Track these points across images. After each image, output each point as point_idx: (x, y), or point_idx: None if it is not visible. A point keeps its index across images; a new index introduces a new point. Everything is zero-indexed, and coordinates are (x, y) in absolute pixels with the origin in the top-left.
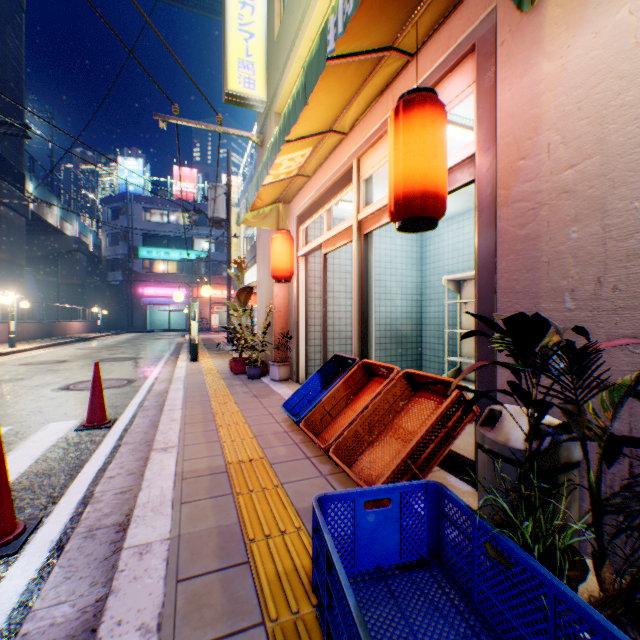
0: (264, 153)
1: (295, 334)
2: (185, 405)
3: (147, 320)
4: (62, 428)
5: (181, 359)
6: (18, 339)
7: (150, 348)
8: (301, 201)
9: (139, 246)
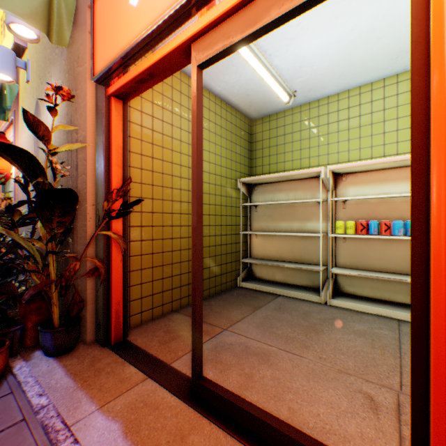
0: None
1: None
2: None
3: None
4: None
5: None
6: None
7: None
8: None
9: None
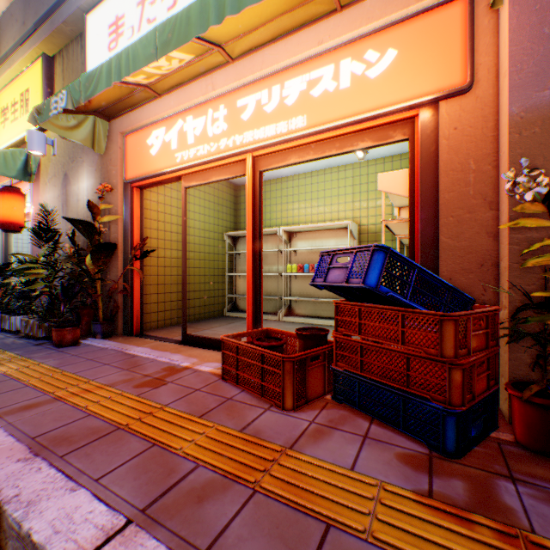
0: None
1: None
2: None
3: None
4: None
5: None
6: None
7: None
8: None
9: None
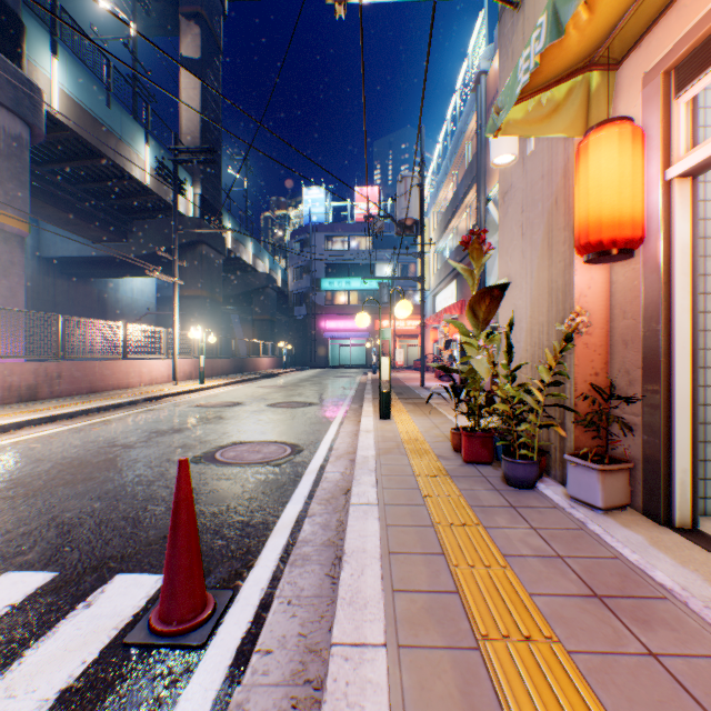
0: (524, 13)
1: (654, 392)
2: (390, 616)
3: (328, 355)
4: (113, 613)
5: (364, 412)
6: (212, 374)
7: (328, 389)
8: (700, 1)
9: (321, 278)
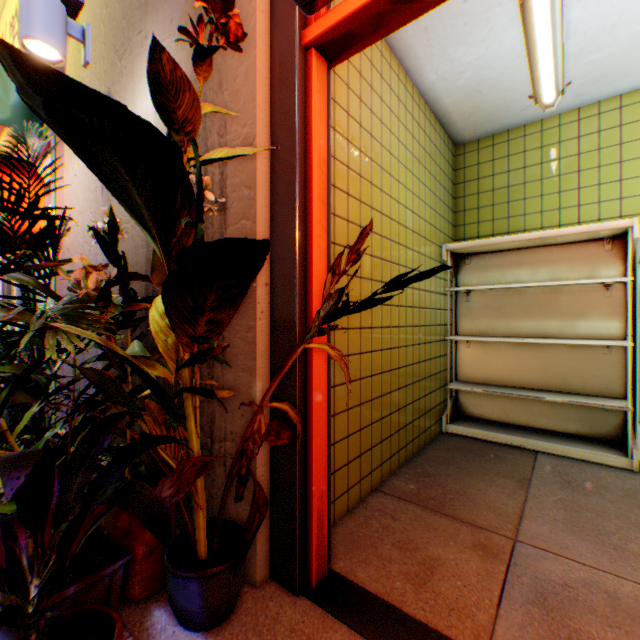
0: None
1: None
2: None
3: None
4: None
5: None
6: None
7: None
8: None
9: None
